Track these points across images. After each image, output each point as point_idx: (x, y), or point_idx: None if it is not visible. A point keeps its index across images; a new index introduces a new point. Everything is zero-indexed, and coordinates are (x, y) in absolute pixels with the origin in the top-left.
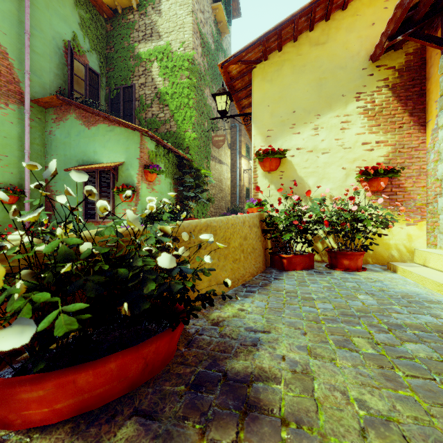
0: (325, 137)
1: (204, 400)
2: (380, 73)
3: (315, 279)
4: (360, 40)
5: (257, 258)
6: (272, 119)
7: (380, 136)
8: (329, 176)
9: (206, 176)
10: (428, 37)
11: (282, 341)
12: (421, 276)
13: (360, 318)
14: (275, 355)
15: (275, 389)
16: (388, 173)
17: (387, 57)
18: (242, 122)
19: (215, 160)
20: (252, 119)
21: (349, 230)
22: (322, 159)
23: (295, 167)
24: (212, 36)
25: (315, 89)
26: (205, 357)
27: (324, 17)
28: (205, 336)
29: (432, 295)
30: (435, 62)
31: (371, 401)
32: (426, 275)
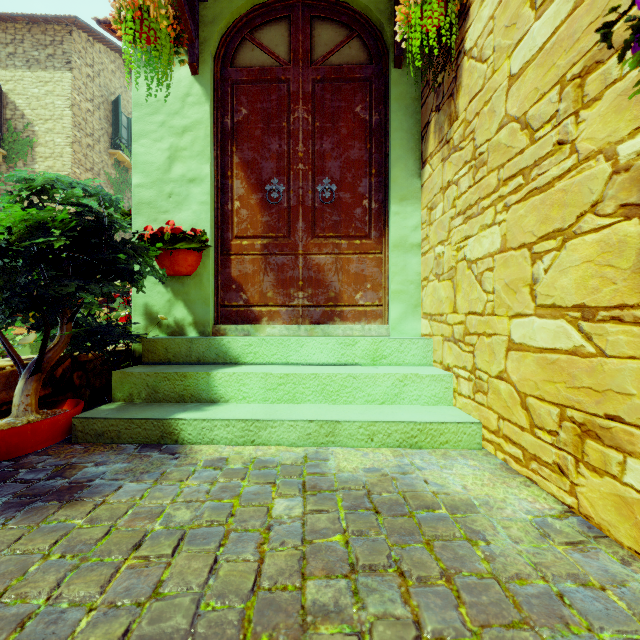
0: None
1: None
2: None
3: None
4: None
5: None
6: None
7: None
8: None
9: None
10: None
11: None
12: None
13: None
14: None
15: None
16: None
17: None
18: None
19: None
20: None
21: None
22: None
23: None
24: (109, 182)
25: None
26: None
27: None
28: None
29: None
30: None
31: None
32: None
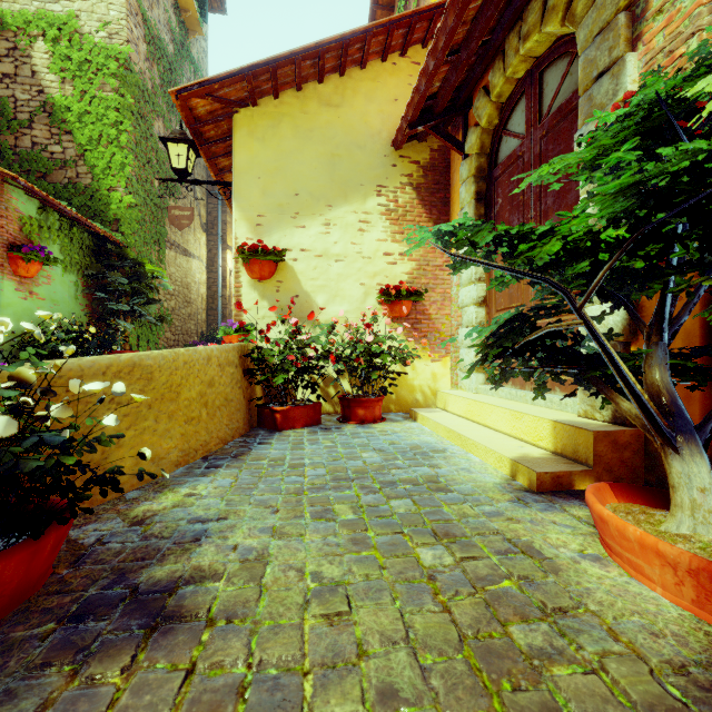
0: (339, 238)
1: (89, 632)
2: (404, 165)
3: (317, 439)
4: (381, 116)
5: (234, 414)
6: (264, 199)
7: (404, 246)
8: (345, 294)
9: (155, 277)
10: (449, 137)
11: (241, 527)
12: (436, 423)
13: (354, 481)
14: (224, 547)
15: (211, 588)
16: (411, 295)
17: (411, 148)
18: (222, 193)
19: (176, 250)
20: (234, 193)
21: (365, 368)
22: (336, 269)
23: (298, 276)
24: (169, 29)
25: (327, 168)
26: (105, 574)
27: (339, 70)
28: (115, 543)
29: (441, 444)
30: (458, 168)
31: (328, 571)
32: (441, 420)
